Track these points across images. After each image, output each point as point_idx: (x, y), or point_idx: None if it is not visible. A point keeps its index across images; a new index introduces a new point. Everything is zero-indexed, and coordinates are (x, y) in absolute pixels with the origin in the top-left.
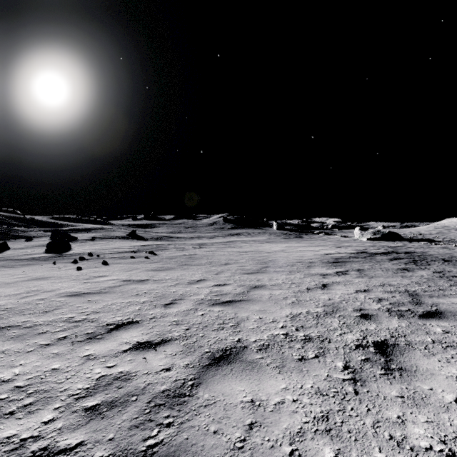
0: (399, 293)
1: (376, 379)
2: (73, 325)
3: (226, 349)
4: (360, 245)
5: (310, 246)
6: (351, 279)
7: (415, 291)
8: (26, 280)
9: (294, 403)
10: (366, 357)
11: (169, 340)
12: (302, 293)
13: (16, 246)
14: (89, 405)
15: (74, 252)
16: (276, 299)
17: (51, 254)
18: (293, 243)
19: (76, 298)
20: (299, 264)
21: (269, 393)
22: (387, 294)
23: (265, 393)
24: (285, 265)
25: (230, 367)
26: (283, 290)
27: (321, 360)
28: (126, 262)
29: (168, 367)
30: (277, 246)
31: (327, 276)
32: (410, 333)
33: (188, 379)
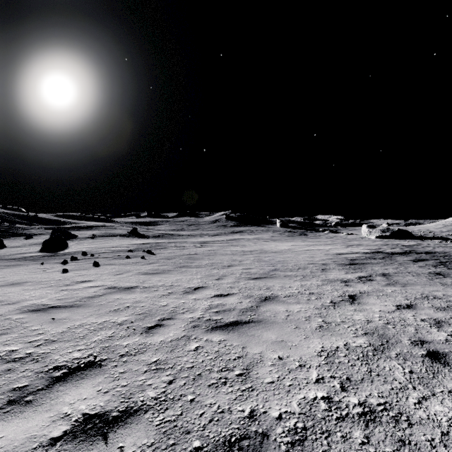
0: None
1: None
2: (4, 369)
3: (230, 441)
4: (371, 243)
5: (318, 245)
6: (381, 288)
7: None
8: None
9: None
10: None
11: (137, 410)
12: (327, 309)
13: (14, 244)
14: None
15: (69, 251)
16: (296, 320)
17: (45, 253)
18: (299, 242)
19: (38, 315)
20: (312, 266)
21: None
22: (441, 313)
23: None
24: (296, 268)
25: None
26: (301, 305)
27: None
28: (119, 263)
29: None
30: (283, 245)
31: (350, 283)
32: None
33: None
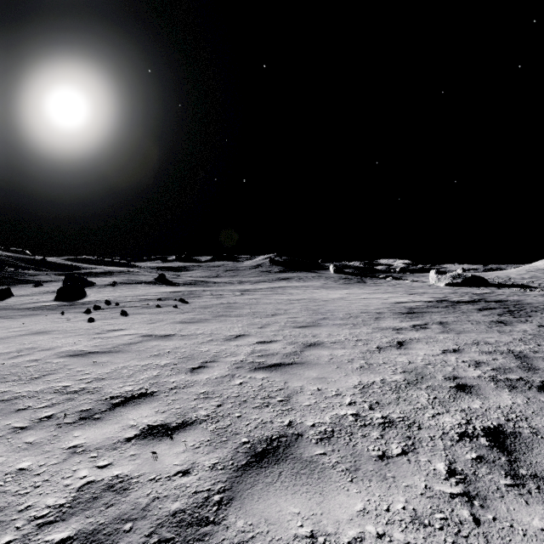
0: (501, 355)
1: (502, 495)
2: (65, 399)
3: (271, 438)
4: (437, 291)
5: (376, 293)
6: (434, 335)
7: (522, 352)
8: (23, 334)
9: (380, 540)
10: (478, 454)
11: (192, 422)
12: (372, 353)
13: (22, 293)
14: (56, 540)
15: (89, 300)
16: (339, 362)
17: (61, 302)
18: (355, 290)
19: (79, 359)
20: (365, 315)
21: (339, 520)
22: (485, 356)
23: (332, 519)
24: (347, 317)
25: (278, 469)
26: (347, 350)
27: (412, 458)
28: (149, 312)
29: (186, 468)
30: (335, 293)
31: (402, 331)
32: (533, 414)
33: (214, 491)
